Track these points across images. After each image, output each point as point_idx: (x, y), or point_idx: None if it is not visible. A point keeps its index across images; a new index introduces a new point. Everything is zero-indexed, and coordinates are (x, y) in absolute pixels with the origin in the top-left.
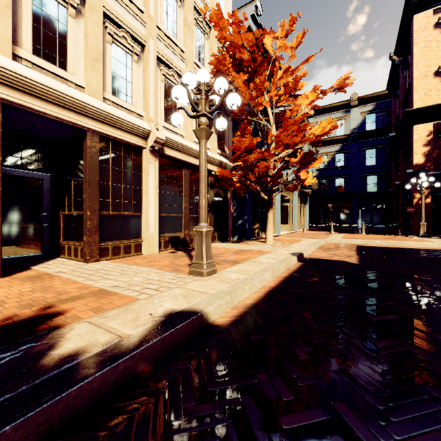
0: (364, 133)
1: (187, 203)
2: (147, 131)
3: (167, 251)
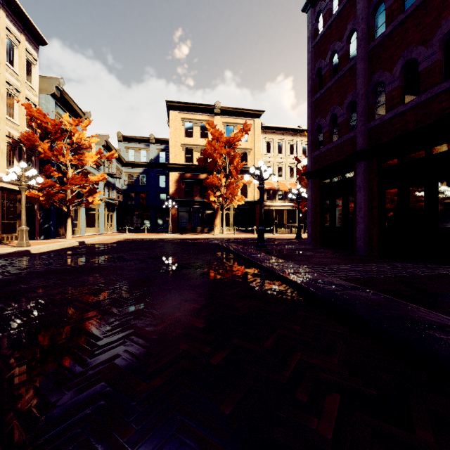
0: (158, 164)
1: (0, 213)
2: None
3: None
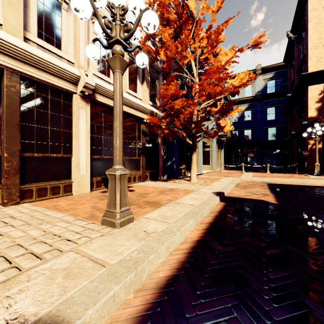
0: (266, 95)
1: None
2: (77, 77)
3: (99, 191)
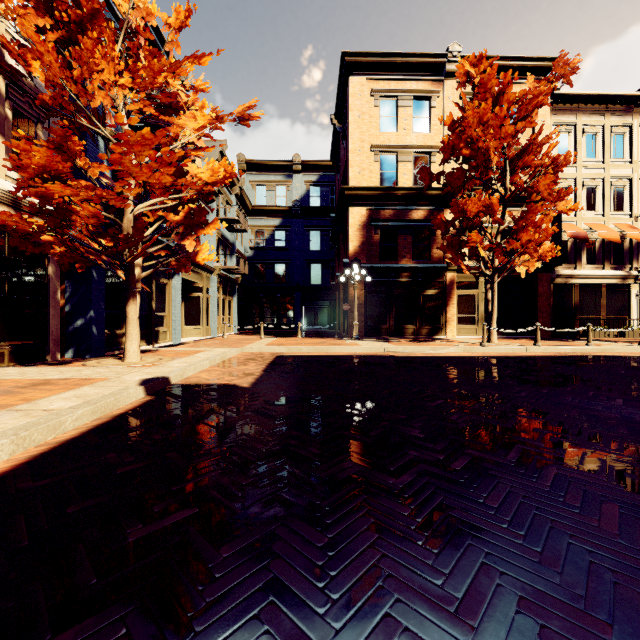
0: (308, 208)
1: None
2: None
3: None
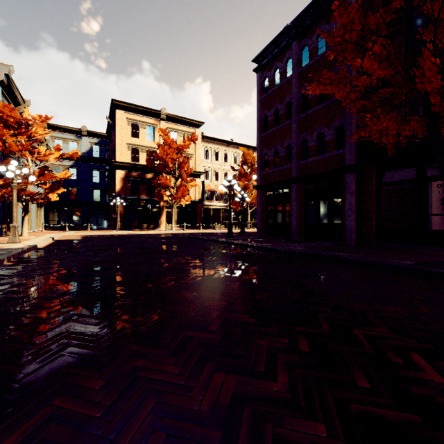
0: (92, 158)
1: None
2: None
3: None
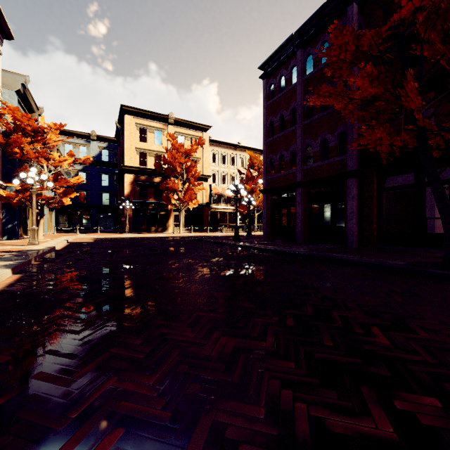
0: (101, 162)
1: None
2: None
3: None
